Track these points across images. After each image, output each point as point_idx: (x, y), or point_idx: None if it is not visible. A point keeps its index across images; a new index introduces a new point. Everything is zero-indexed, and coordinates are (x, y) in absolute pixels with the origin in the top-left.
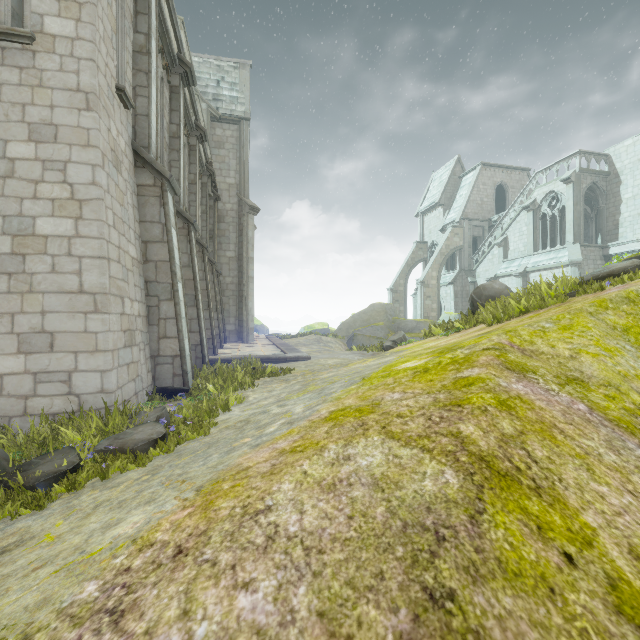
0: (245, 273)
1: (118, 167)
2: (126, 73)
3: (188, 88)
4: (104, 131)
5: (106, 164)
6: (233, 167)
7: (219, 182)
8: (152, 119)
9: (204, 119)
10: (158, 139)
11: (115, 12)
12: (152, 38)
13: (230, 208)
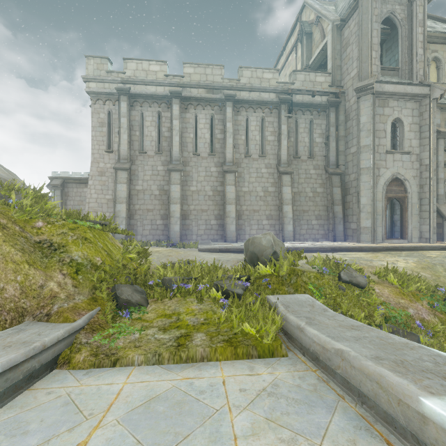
0: (358, 166)
1: (103, 175)
2: (115, 141)
3: (199, 88)
4: (95, 169)
5: (94, 178)
6: (355, 57)
7: (346, 83)
8: (123, 147)
9: (330, 38)
10: (128, 151)
11: (105, 130)
12: (123, 119)
13: (353, 102)
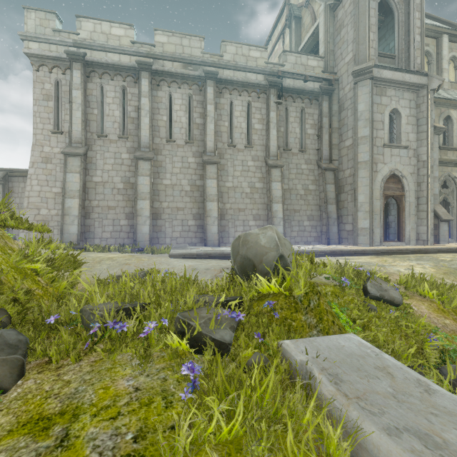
0: (354, 160)
1: (48, 161)
2: (65, 119)
3: (174, 61)
4: (37, 154)
5: (36, 165)
6: (350, 39)
7: (340, 69)
8: (76, 128)
9: (322, 20)
10: (83, 133)
11: (52, 105)
12: (76, 92)
13: (348, 90)
